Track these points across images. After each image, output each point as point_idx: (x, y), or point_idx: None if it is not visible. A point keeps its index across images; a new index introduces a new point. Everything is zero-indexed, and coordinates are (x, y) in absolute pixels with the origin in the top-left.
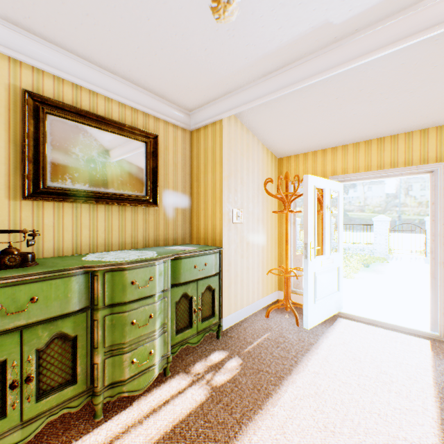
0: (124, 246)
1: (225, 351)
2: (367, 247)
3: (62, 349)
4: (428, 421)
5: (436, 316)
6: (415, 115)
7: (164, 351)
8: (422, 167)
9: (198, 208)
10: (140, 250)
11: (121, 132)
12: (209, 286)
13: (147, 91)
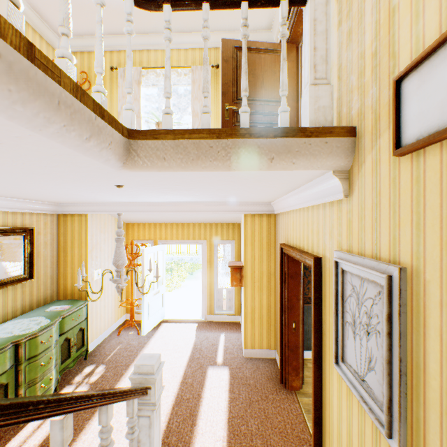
0: (7, 316)
1: (93, 364)
2: (194, 257)
3: None
4: (186, 357)
5: (204, 311)
6: (195, 219)
7: (57, 376)
8: (199, 241)
9: (66, 272)
10: (26, 317)
11: (6, 234)
12: (81, 328)
13: (27, 199)
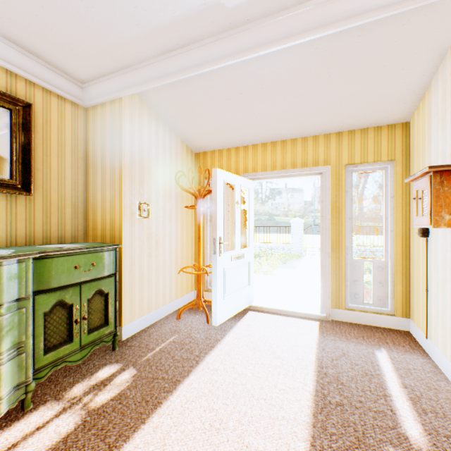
0: None
1: (118, 364)
2: (286, 246)
3: None
4: (305, 395)
5: (324, 300)
6: (308, 121)
7: (21, 378)
8: (314, 169)
9: (95, 200)
10: None
11: None
12: (100, 290)
13: (11, 42)
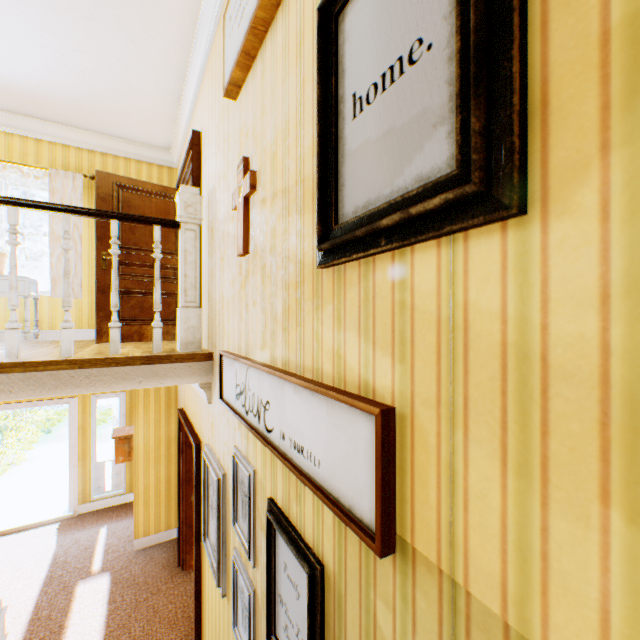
0: None
1: None
2: None
3: None
4: (39, 582)
5: (73, 501)
6: None
7: None
8: (63, 400)
9: None
10: None
11: None
12: None
13: None
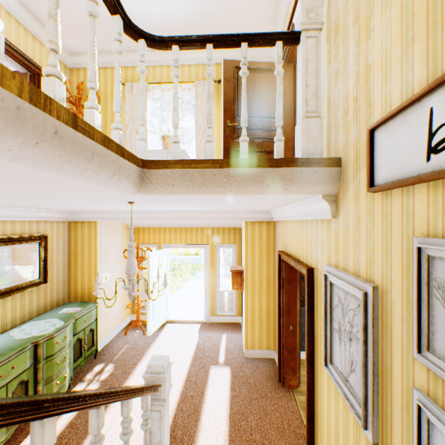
0: (24, 318)
1: (103, 363)
2: (196, 257)
3: (21, 389)
4: (190, 357)
5: (206, 312)
6: (198, 225)
7: (70, 374)
8: (201, 245)
9: (77, 275)
10: (42, 318)
11: (24, 242)
12: (91, 328)
13: (42, 209)
